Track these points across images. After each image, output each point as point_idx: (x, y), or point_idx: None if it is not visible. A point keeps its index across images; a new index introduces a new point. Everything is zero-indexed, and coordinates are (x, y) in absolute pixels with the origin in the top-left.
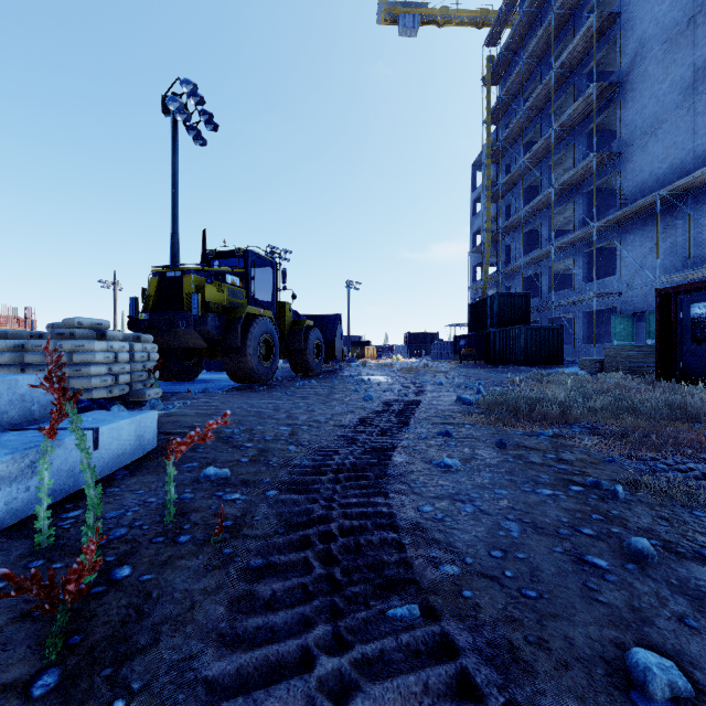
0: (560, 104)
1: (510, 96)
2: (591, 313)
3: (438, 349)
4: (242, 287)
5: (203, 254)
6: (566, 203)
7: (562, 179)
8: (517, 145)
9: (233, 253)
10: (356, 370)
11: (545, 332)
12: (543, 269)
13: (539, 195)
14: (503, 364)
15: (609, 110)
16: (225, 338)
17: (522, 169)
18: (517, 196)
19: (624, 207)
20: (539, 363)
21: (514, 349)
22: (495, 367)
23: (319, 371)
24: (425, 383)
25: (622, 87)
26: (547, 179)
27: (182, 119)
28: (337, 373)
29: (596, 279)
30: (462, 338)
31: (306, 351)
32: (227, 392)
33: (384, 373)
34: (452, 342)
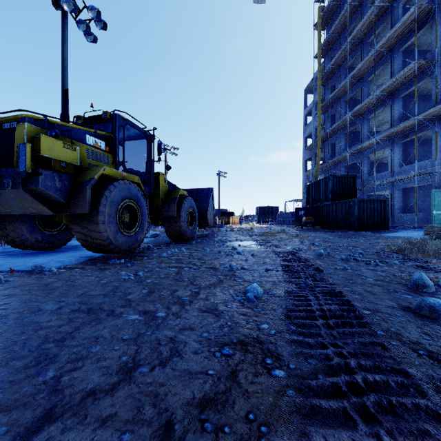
0: (377, 35)
1: (335, 34)
2: (404, 190)
3: (281, 217)
4: (108, 151)
5: (63, 114)
6: (383, 107)
7: (383, 86)
8: (341, 70)
9: (100, 117)
10: (226, 234)
11: (374, 204)
12: (363, 158)
13: (363, 101)
14: (338, 229)
15: (423, 30)
16: (72, 202)
17: (347, 84)
18: (341, 107)
19: (439, 104)
20: (370, 228)
21: (348, 217)
22: (332, 231)
23: (192, 236)
24: (299, 251)
25: (437, 8)
26: (366, 91)
27: (70, 10)
28: (209, 238)
29: (408, 164)
30: (301, 209)
31: (179, 218)
32: (66, 270)
33: (250, 238)
34: (292, 213)
